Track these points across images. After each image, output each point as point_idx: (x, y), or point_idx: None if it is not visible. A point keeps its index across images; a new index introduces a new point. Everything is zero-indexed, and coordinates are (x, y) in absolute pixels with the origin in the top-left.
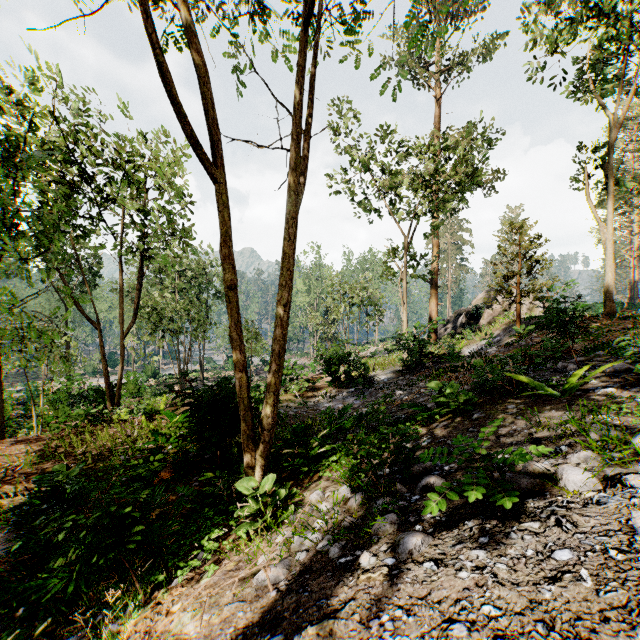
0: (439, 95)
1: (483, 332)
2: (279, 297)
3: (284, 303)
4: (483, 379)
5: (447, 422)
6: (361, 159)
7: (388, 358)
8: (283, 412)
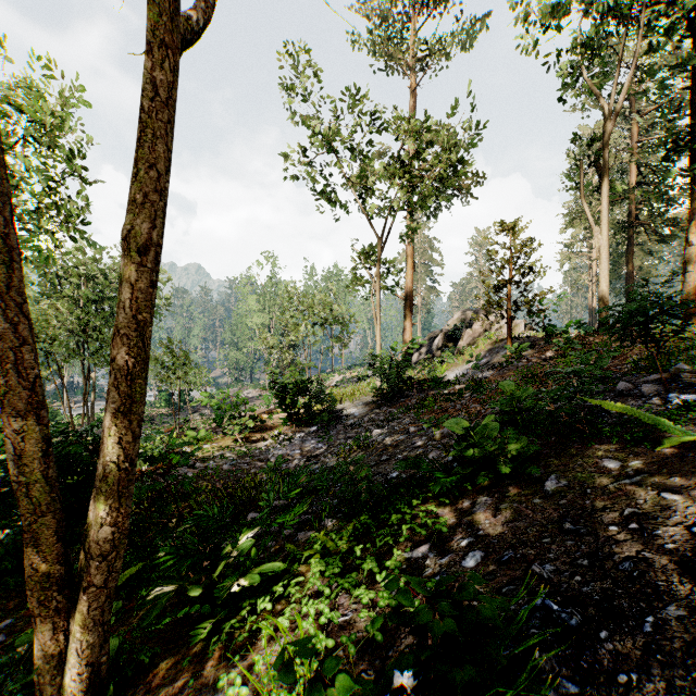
0: (414, 84)
1: (466, 354)
2: (129, 231)
3: (142, 246)
4: (544, 412)
5: (492, 498)
6: (325, 136)
7: (358, 387)
8: (213, 467)
